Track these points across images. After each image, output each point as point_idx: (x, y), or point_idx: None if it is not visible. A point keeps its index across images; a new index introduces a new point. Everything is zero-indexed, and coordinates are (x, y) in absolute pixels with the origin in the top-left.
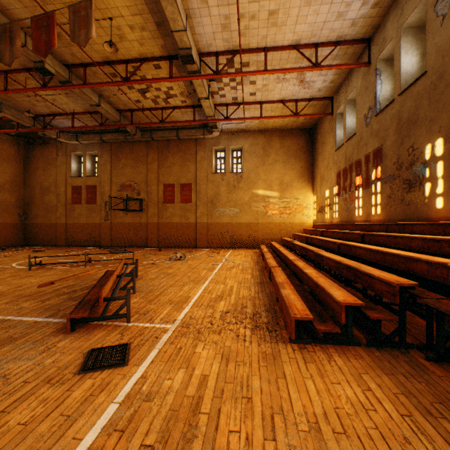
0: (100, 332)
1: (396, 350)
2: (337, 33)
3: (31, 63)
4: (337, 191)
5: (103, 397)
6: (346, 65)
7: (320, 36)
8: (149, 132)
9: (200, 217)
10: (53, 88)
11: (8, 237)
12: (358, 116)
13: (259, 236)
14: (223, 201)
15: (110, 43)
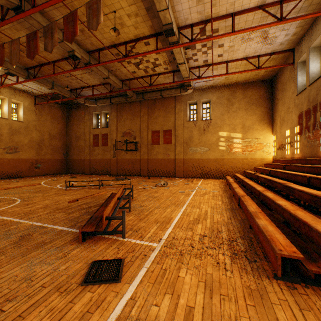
0: (102, 244)
1: None
2: None
3: (67, 54)
4: (299, 130)
5: (97, 316)
6: (313, 14)
7: None
8: (141, 94)
9: (178, 154)
10: (80, 69)
11: (58, 168)
12: None
13: (225, 169)
14: (195, 142)
15: (114, 29)
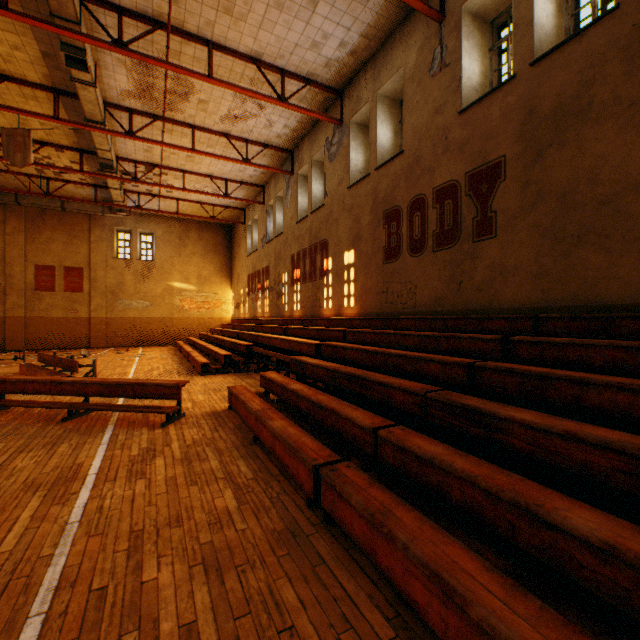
0: None
1: (245, 372)
2: (241, 178)
3: None
4: (248, 291)
5: None
6: (249, 201)
7: (229, 176)
8: (14, 194)
9: (97, 310)
10: None
11: None
12: (259, 237)
13: (175, 332)
14: (130, 292)
15: None
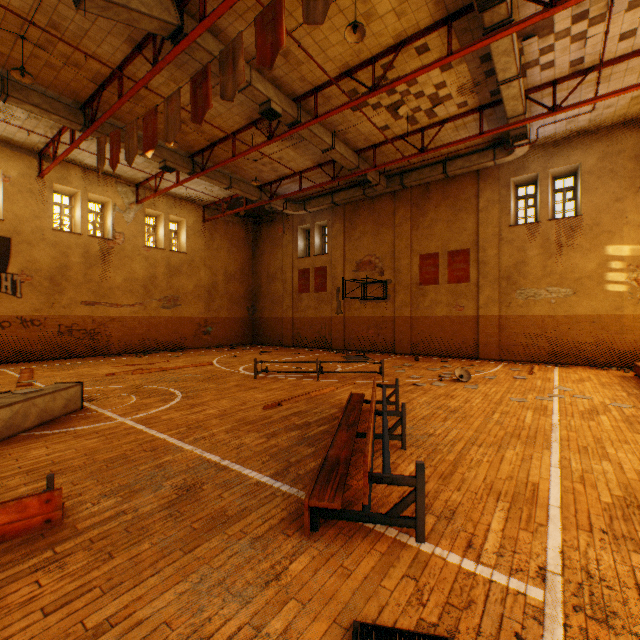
0: (364, 552)
1: None
2: None
3: (256, 113)
4: None
5: None
6: None
7: None
8: (397, 177)
9: (485, 306)
10: (280, 137)
11: (238, 333)
12: None
13: (625, 343)
14: (534, 275)
15: (354, 24)
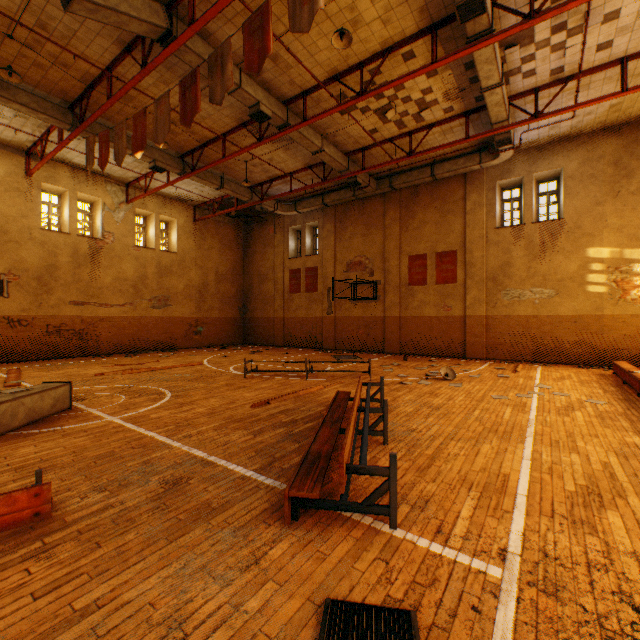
0: (340, 538)
1: None
2: None
3: (247, 114)
4: None
5: None
6: None
7: None
8: (387, 179)
9: (472, 306)
10: (269, 139)
11: (229, 333)
12: None
13: (604, 342)
14: (519, 276)
15: (341, 31)
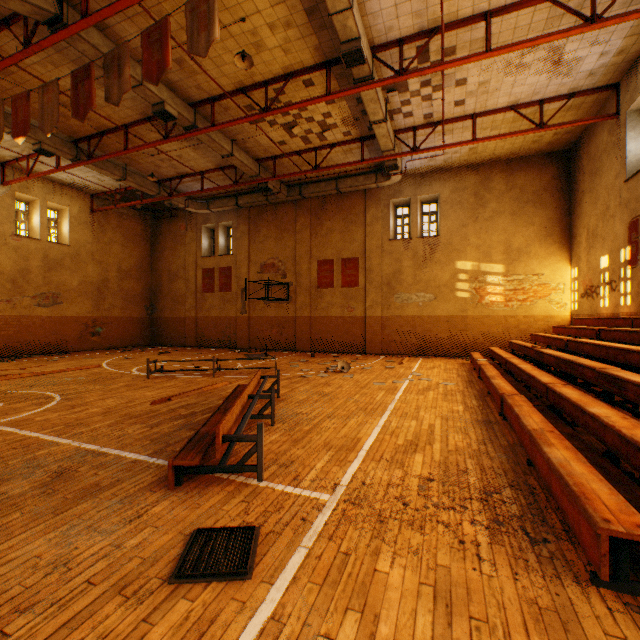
0: (215, 493)
1: None
2: None
3: (151, 110)
4: (630, 256)
5: None
6: None
7: None
8: (298, 187)
9: (371, 308)
10: (176, 138)
11: (135, 334)
12: None
13: (468, 338)
14: (407, 282)
15: (242, 54)
